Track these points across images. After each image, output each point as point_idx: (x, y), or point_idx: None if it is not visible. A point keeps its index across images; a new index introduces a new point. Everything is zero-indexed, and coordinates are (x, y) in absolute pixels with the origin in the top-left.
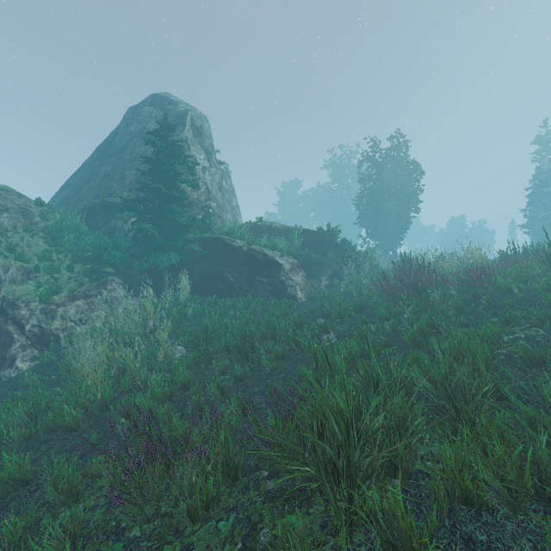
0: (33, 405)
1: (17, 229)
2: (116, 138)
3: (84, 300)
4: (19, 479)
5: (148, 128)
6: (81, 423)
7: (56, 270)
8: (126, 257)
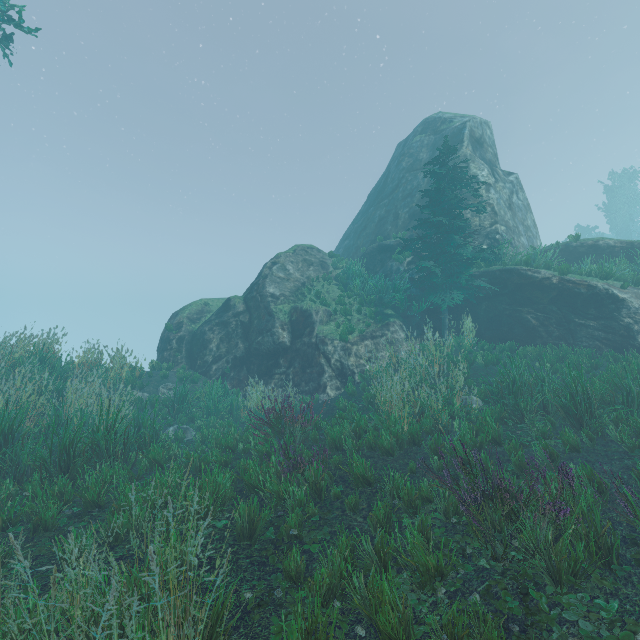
0: (356, 424)
1: (319, 279)
2: (388, 179)
3: (371, 341)
4: (365, 479)
5: (420, 159)
6: (395, 449)
7: (349, 313)
8: (405, 299)
